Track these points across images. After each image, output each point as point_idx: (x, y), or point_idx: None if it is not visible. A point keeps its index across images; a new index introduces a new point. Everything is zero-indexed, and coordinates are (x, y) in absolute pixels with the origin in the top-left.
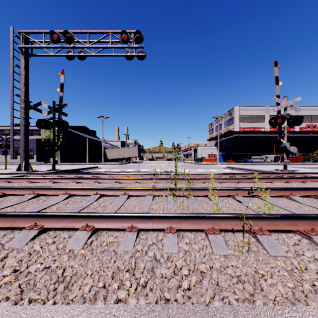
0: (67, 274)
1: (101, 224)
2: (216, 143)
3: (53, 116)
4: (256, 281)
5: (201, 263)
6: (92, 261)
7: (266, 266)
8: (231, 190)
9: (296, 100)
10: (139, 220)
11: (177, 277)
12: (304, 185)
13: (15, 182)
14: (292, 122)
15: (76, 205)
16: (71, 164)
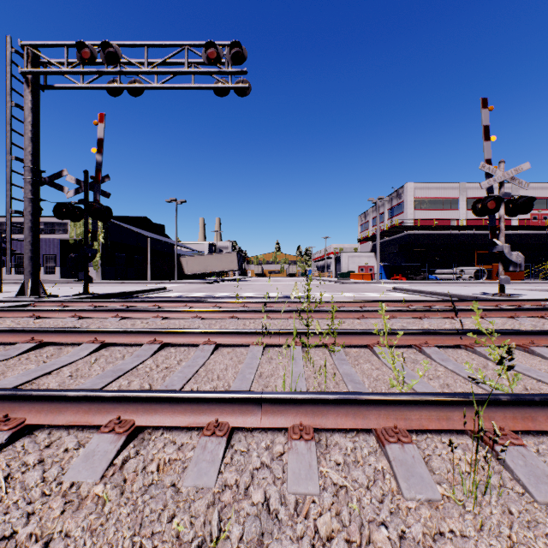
0: None
1: (150, 416)
2: (373, 247)
3: (85, 197)
4: None
5: (377, 525)
6: (117, 518)
7: (536, 535)
8: (414, 334)
9: (521, 168)
10: (232, 408)
11: None
12: (545, 323)
13: (8, 316)
14: (514, 208)
15: (112, 366)
16: (121, 283)
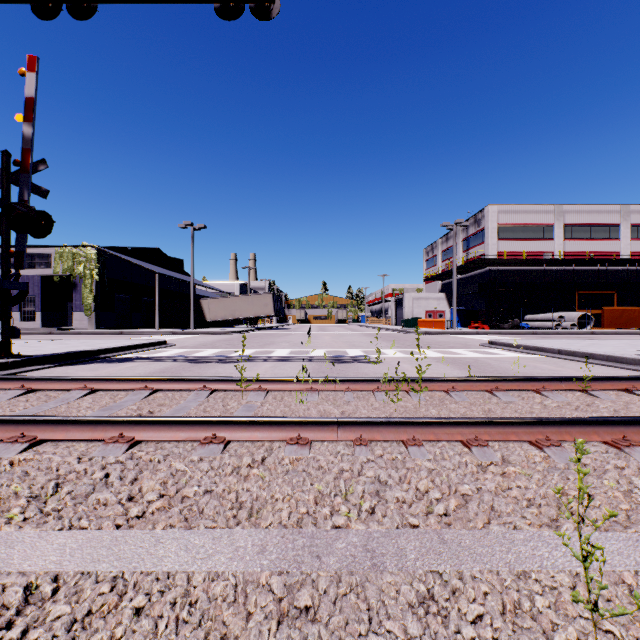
0: None
1: None
2: (443, 287)
3: (4, 194)
4: None
5: None
6: None
7: None
8: None
9: None
10: None
11: None
12: None
13: None
14: None
15: None
16: (119, 333)
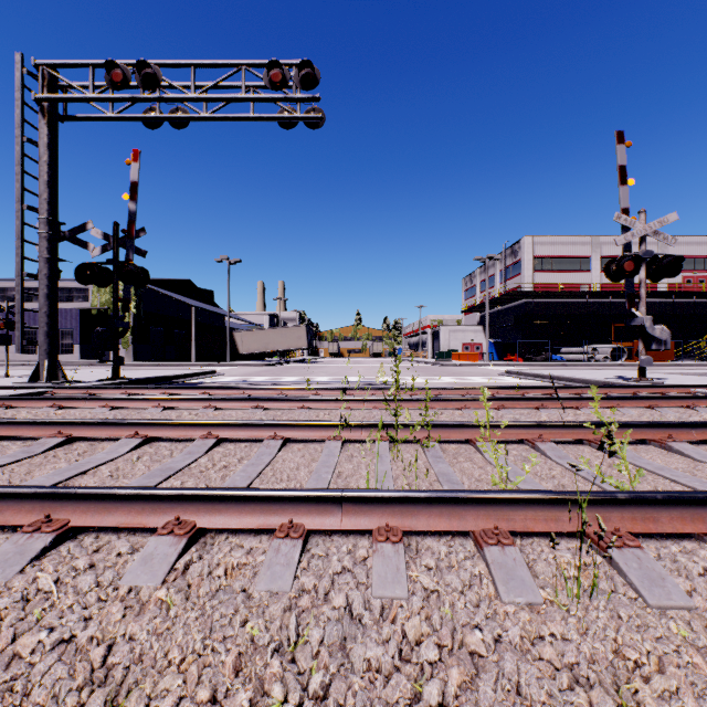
0: (115, 662)
1: (214, 517)
2: (481, 319)
3: (115, 255)
4: (623, 684)
5: (471, 628)
6: (185, 621)
7: (643, 638)
8: (526, 427)
9: (667, 219)
10: (308, 508)
11: (409, 671)
12: (691, 415)
13: (22, 406)
14: (658, 270)
15: (159, 464)
16: (158, 365)
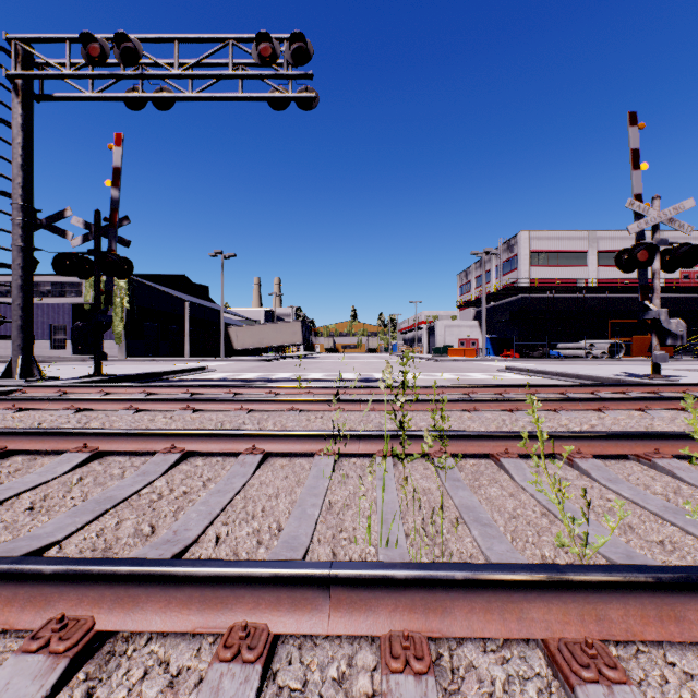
0: None
1: (125, 610)
2: (477, 315)
3: (97, 245)
4: None
5: None
6: None
7: None
8: (559, 438)
9: (683, 206)
10: (276, 595)
11: None
12: None
13: None
14: (673, 260)
15: (100, 491)
16: (151, 360)
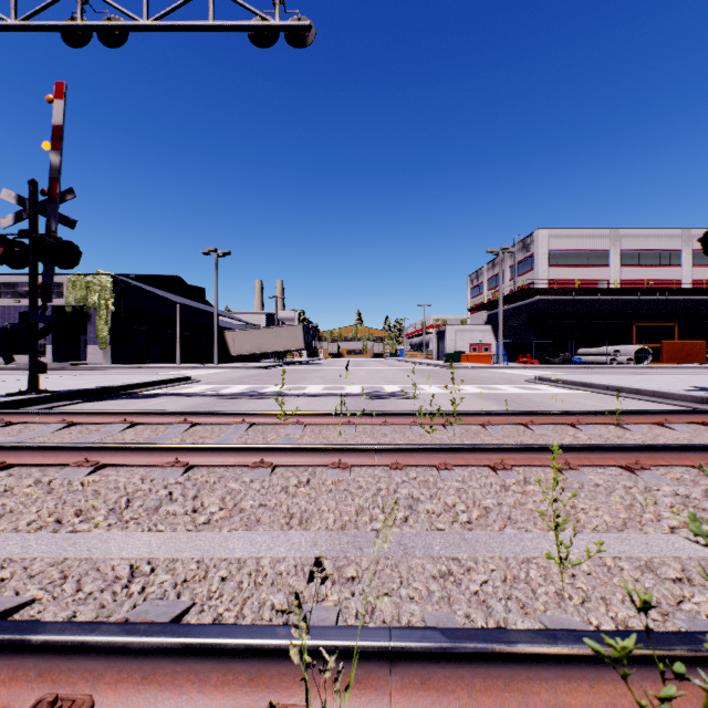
0: None
1: None
2: (489, 318)
3: (31, 225)
4: None
5: None
6: None
7: None
8: None
9: None
10: None
11: None
12: None
13: None
14: None
15: None
16: (137, 368)
